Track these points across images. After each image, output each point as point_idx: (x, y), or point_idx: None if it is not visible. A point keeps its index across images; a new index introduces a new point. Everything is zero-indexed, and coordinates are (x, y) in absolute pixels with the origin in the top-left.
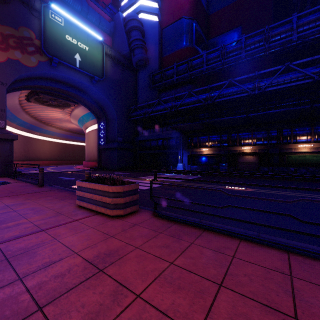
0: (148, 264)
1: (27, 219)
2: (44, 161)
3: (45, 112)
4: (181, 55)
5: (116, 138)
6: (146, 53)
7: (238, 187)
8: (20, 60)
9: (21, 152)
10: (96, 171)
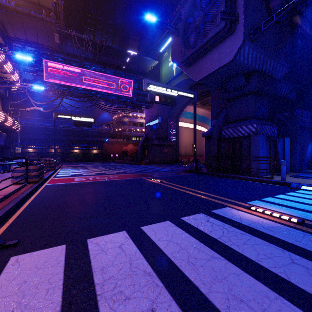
0: None
1: None
2: None
3: None
4: None
5: None
6: None
7: None
8: None
9: None
10: None
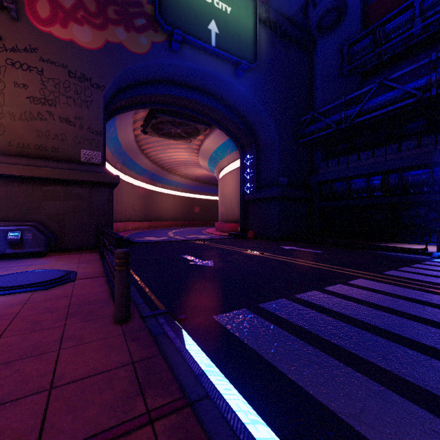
0: None
1: None
2: (167, 222)
3: (167, 152)
4: None
5: (276, 179)
6: None
7: None
8: (123, 44)
9: (142, 210)
10: (241, 240)
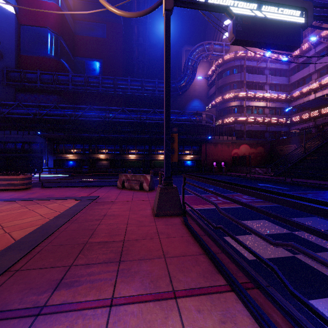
0: (48, 192)
1: None
2: None
3: None
4: (45, 63)
5: None
6: None
7: (90, 179)
8: None
9: None
10: None
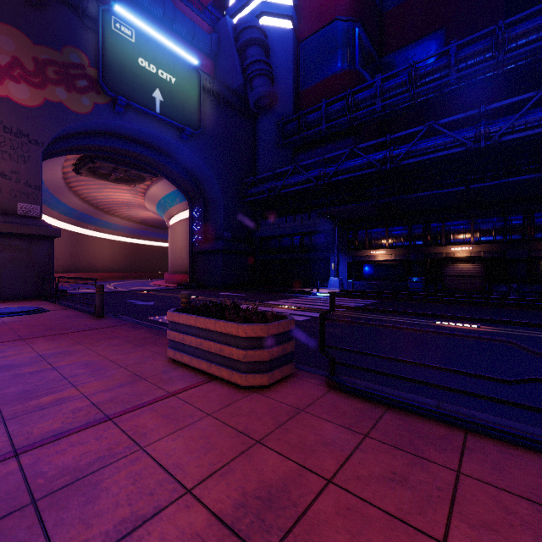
0: None
1: (77, 389)
2: (102, 273)
3: (103, 191)
4: (333, 85)
5: (221, 234)
6: (272, 84)
7: (463, 324)
8: (64, 103)
9: (67, 259)
10: (187, 290)
